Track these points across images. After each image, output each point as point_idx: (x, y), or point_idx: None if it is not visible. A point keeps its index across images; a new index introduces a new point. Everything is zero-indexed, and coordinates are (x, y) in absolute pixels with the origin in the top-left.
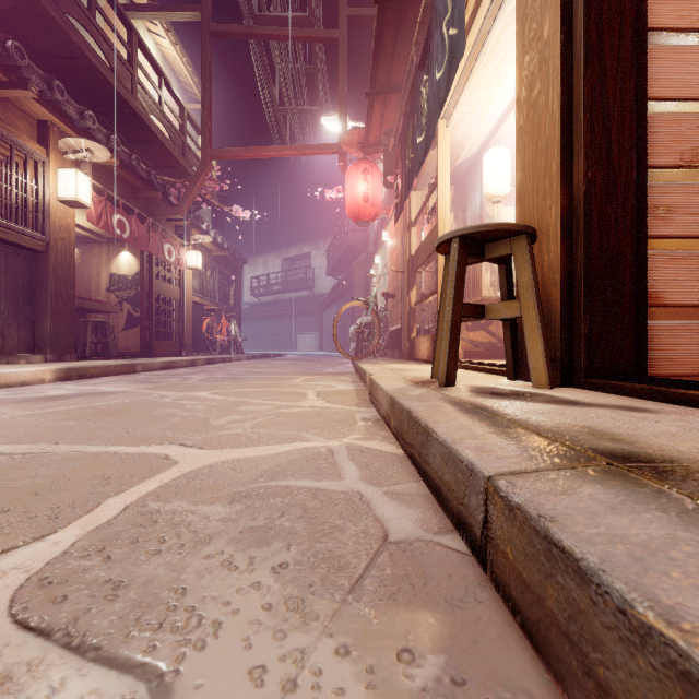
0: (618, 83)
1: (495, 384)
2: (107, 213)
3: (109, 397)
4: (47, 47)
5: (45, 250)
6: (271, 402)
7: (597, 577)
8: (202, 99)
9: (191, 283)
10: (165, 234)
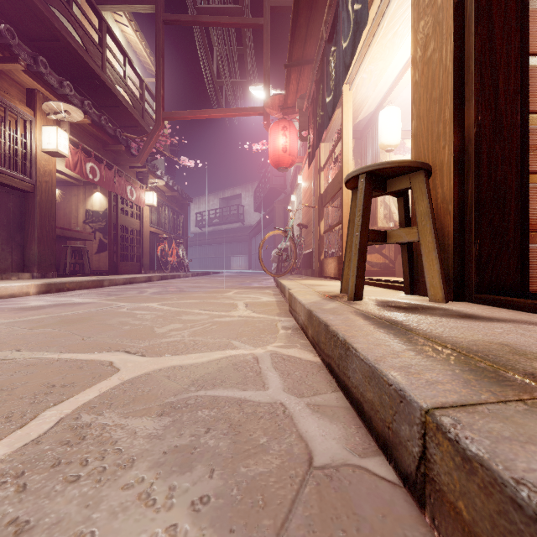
0: (505, 39)
1: (396, 298)
2: (82, 162)
3: (77, 307)
4: (35, 32)
5: (32, 190)
6: (207, 312)
7: None
8: (156, 73)
9: (148, 217)
10: (128, 178)
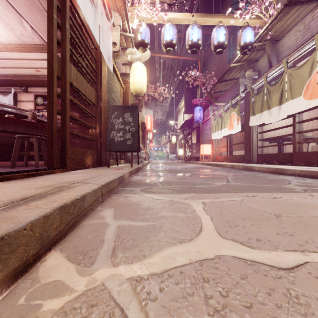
0: None
1: None
2: None
3: None
4: None
5: None
6: None
7: (109, 181)
8: None
9: None
10: None
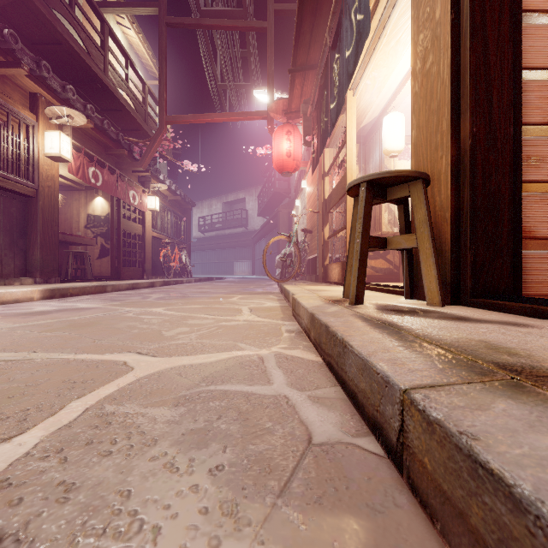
0: (498, 54)
1: (395, 303)
2: (84, 166)
3: (83, 312)
4: (37, 35)
5: (35, 195)
6: (213, 316)
7: (536, 508)
8: (159, 76)
9: (151, 221)
10: (130, 183)
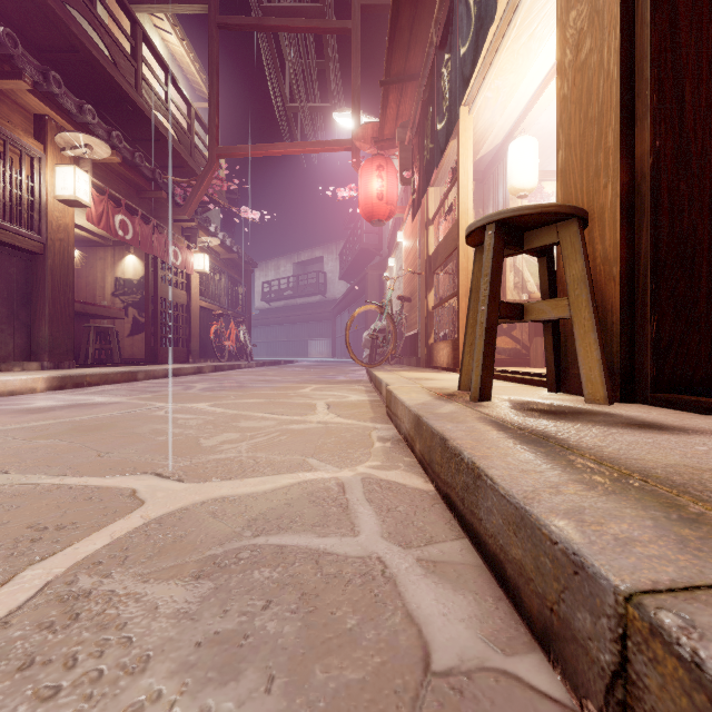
0: (693, 31)
1: (537, 398)
2: (109, 213)
3: (98, 409)
4: (46, 39)
5: (42, 251)
6: (275, 416)
7: None
8: (209, 95)
9: (199, 287)
10: (171, 236)
